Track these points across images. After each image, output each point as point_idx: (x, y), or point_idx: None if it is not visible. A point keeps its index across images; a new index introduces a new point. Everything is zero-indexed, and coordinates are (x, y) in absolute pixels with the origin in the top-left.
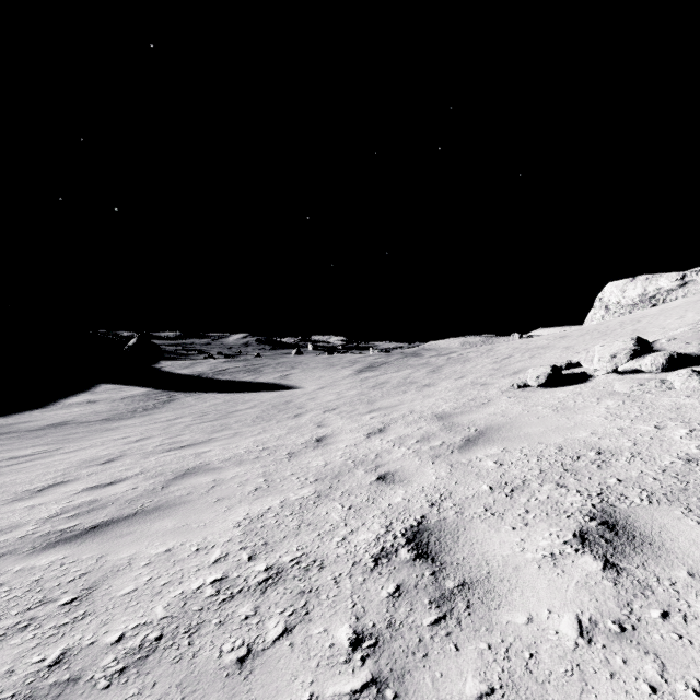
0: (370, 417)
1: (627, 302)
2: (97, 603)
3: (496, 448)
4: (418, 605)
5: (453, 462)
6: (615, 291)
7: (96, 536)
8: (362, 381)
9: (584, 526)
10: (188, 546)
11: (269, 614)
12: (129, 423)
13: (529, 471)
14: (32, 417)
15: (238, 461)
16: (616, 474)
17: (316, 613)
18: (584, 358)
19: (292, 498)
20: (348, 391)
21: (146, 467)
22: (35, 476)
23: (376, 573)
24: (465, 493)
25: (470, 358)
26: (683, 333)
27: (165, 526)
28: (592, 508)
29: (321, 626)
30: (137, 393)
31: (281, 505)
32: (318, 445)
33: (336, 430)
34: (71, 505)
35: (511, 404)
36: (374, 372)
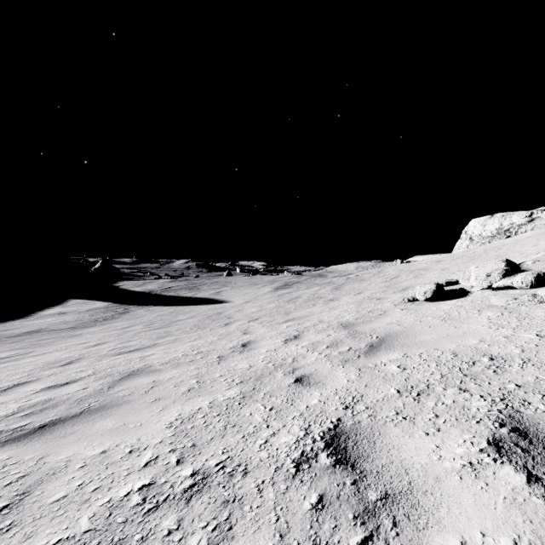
0: (286, 325)
1: (487, 234)
2: (26, 511)
3: (397, 354)
4: (342, 520)
5: (360, 366)
6: (477, 225)
7: (42, 435)
8: (279, 296)
9: (496, 433)
10: (123, 447)
11: (192, 528)
12: (91, 331)
13: (431, 376)
14: (13, 325)
15: (176, 363)
16: (513, 379)
17: (239, 528)
18: (462, 277)
19: (220, 398)
20: (268, 304)
21: (98, 369)
22: (4, 376)
23: (298, 480)
24: (375, 396)
25: (365, 278)
26: (544, 256)
27: (105, 426)
28: (499, 413)
29: (243, 544)
30: (99, 306)
31: (210, 406)
32: (244, 350)
33: (258, 337)
34: (28, 404)
35: (404, 315)
36: (289, 289)
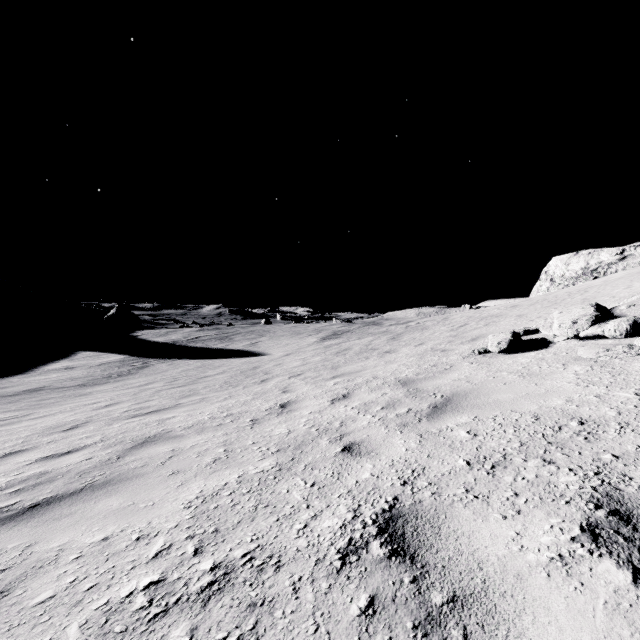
0: (334, 382)
1: (570, 275)
2: (2, 617)
3: (466, 417)
4: (399, 631)
5: (422, 431)
6: (559, 265)
7: (33, 518)
8: (326, 348)
9: (591, 516)
10: (129, 533)
11: None
12: (102, 389)
13: (508, 444)
14: (10, 383)
15: (201, 428)
16: (609, 448)
17: None
18: (543, 324)
19: (251, 471)
20: (313, 357)
21: (107, 435)
22: None
23: (344, 577)
24: (440, 469)
25: (428, 326)
26: None
27: (110, 506)
28: (593, 491)
29: None
30: (113, 359)
31: (239, 481)
32: (282, 412)
33: (300, 396)
34: (19, 478)
35: (474, 369)
36: (337, 339)
